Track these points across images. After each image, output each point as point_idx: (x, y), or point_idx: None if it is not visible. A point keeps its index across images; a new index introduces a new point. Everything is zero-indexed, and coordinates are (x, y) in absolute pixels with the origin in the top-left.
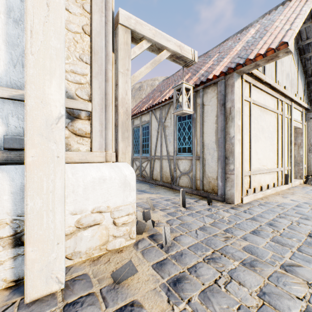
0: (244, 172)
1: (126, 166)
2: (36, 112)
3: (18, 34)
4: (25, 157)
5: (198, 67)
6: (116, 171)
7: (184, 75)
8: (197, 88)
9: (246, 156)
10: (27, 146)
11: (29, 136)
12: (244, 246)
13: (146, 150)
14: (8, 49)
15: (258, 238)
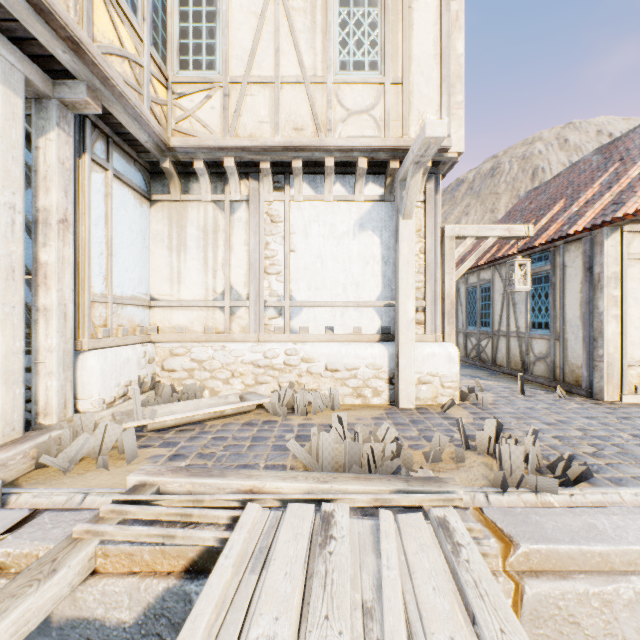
0: (627, 360)
1: (451, 345)
2: (403, 317)
3: (386, 269)
4: (399, 339)
5: (578, 189)
6: (443, 349)
7: (555, 201)
8: (556, 243)
9: (634, 337)
10: (399, 334)
11: (401, 329)
12: (558, 419)
13: (485, 322)
14: (382, 279)
15: (583, 419)
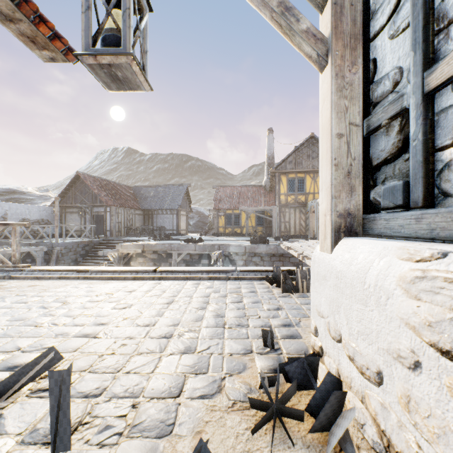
0: None
1: None
2: None
3: None
4: None
5: None
6: None
7: None
8: None
9: None
10: None
11: None
12: (193, 321)
13: None
14: None
15: (163, 321)
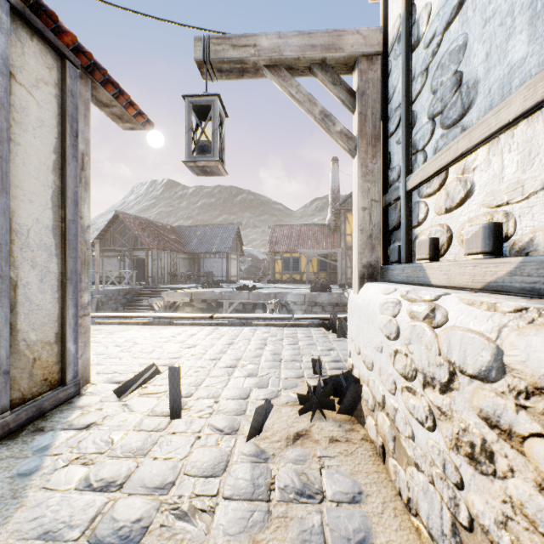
0: None
1: None
2: None
3: None
4: None
5: None
6: None
7: None
8: None
9: None
10: None
11: None
12: (254, 357)
13: None
14: None
15: (227, 356)
